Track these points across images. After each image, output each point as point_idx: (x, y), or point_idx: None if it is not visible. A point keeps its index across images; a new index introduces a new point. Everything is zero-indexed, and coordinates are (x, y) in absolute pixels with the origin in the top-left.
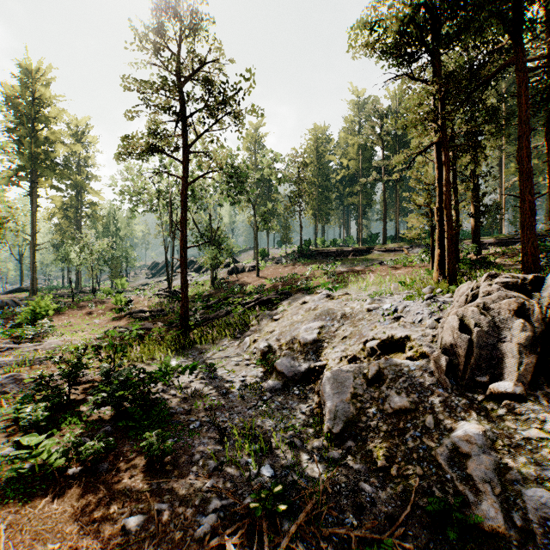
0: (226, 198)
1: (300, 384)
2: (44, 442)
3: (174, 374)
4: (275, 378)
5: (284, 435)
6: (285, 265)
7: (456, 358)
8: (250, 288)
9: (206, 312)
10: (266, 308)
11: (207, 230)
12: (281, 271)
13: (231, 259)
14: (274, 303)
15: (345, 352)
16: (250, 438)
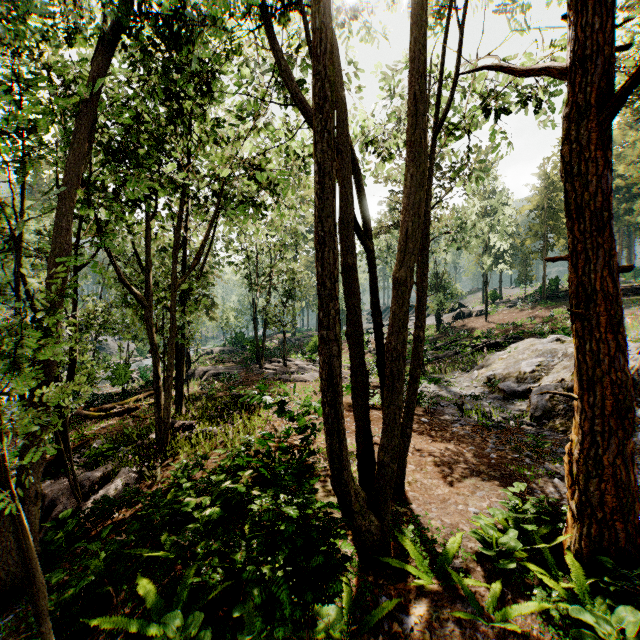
0: (452, 245)
1: (517, 398)
2: (376, 394)
3: (421, 386)
4: (497, 394)
5: (500, 415)
6: (521, 308)
7: (637, 378)
8: (478, 333)
9: (435, 352)
10: (494, 351)
11: (432, 277)
12: (515, 315)
13: (456, 304)
14: (503, 346)
15: (556, 378)
16: (478, 413)
